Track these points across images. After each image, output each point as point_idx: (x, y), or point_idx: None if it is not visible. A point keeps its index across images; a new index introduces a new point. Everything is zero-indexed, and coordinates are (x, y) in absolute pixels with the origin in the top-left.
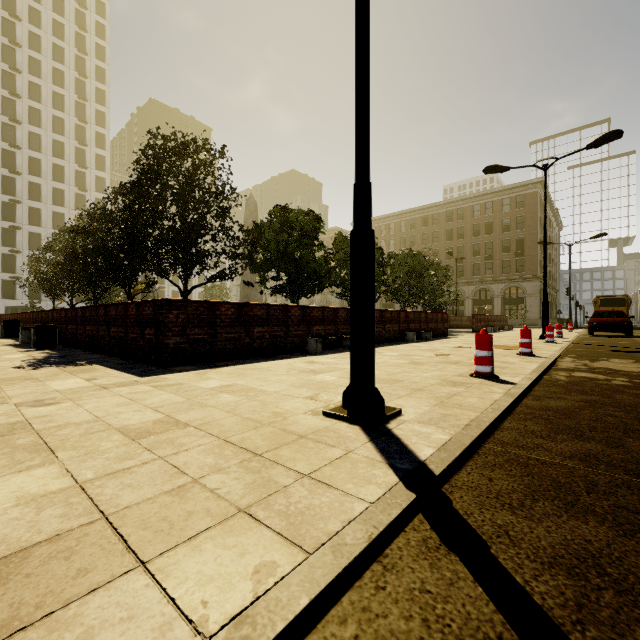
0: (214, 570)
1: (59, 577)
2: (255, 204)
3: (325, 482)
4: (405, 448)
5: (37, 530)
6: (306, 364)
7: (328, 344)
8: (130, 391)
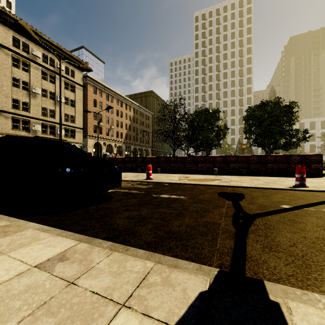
0: None
1: None
2: (273, 91)
3: None
4: None
5: None
6: None
7: (154, 170)
8: None
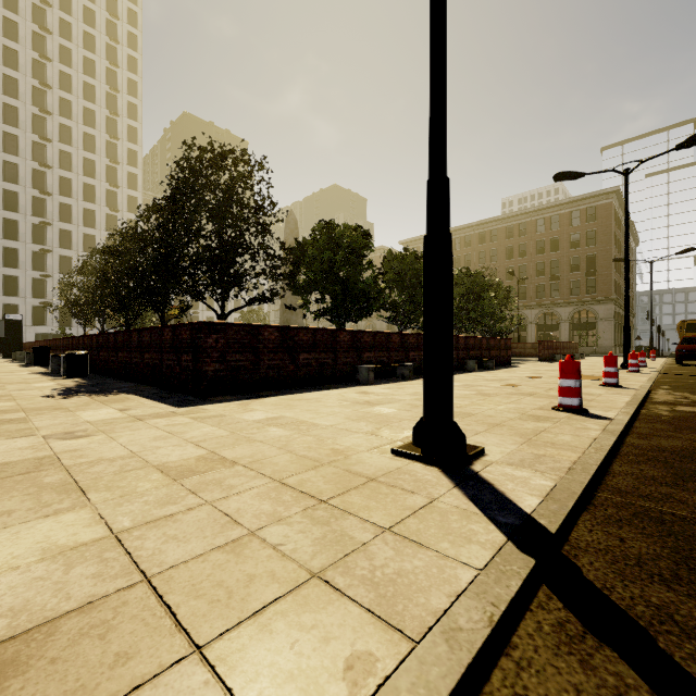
0: (292, 662)
1: (92, 665)
2: (296, 221)
3: (413, 539)
4: (502, 496)
5: (65, 595)
6: (359, 395)
7: (380, 373)
8: (167, 423)
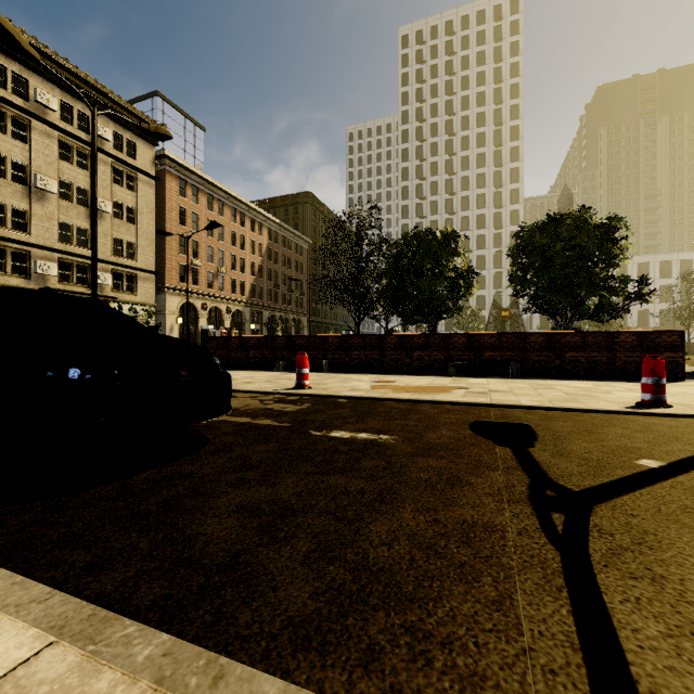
0: None
1: None
2: (568, 196)
3: None
4: None
5: None
6: None
7: (315, 366)
8: None
